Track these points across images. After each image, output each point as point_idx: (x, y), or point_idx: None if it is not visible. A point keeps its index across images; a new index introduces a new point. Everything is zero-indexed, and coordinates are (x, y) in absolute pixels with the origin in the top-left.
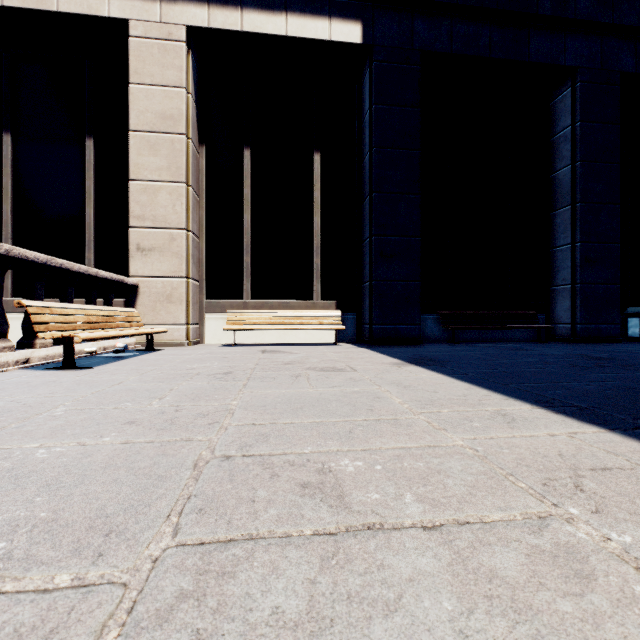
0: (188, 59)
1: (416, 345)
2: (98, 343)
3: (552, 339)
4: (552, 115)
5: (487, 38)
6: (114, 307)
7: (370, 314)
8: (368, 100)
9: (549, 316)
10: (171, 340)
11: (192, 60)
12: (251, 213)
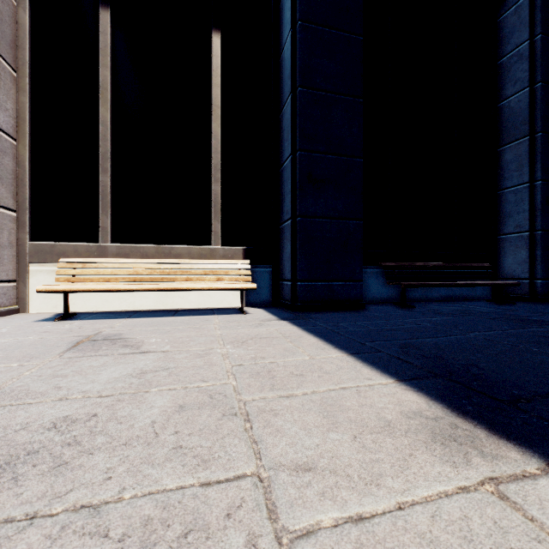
0: None
1: (360, 311)
2: None
3: None
4: (500, 33)
5: None
6: None
7: (293, 266)
8: None
9: (496, 270)
10: None
11: None
12: (112, 110)
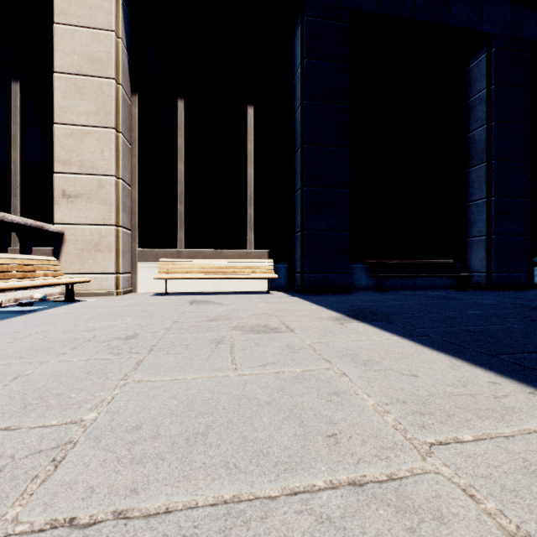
0: (118, 3)
1: (346, 293)
2: (7, 294)
3: (467, 286)
4: (467, 80)
5: (412, 1)
6: (23, 255)
7: (302, 263)
8: (300, 55)
9: (464, 265)
10: (99, 289)
11: (123, 5)
12: (185, 163)
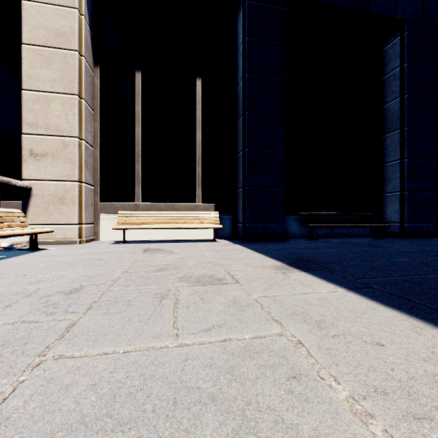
0: None
1: (282, 241)
2: None
3: (383, 234)
4: (383, 59)
5: None
6: None
7: (243, 215)
8: (242, 34)
9: (381, 216)
10: (64, 238)
11: None
12: (141, 127)
